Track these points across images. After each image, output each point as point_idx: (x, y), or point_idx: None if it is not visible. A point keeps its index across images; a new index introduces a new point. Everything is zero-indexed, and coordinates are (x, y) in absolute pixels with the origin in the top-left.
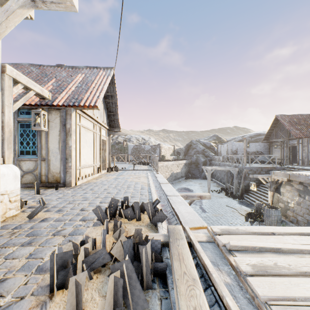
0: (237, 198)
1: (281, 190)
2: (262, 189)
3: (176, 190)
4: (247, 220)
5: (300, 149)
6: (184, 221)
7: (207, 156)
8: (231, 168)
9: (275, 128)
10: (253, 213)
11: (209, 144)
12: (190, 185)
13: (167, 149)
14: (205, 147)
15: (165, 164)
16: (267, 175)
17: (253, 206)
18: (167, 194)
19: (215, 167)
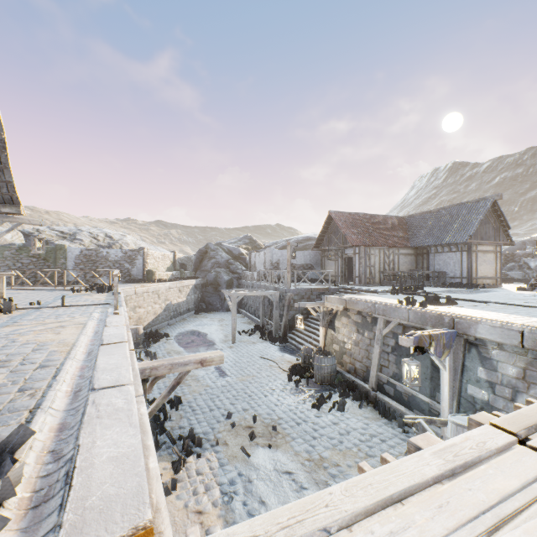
0: (278, 342)
1: (336, 324)
2: (313, 322)
3: (174, 338)
4: (291, 379)
5: (357, 262)
6: (76, 521)
7: (233, 272)
8: (270, 292)
9: (329, 230)
10: (299, 366)
11: (238, 250)
12: (202, 325)
13: (160, 258)
14: (231, 257)
15: (154, 289)
16: (318, 302)
17: (300, 352)
18: (97, 383)
19: (244, 292)
